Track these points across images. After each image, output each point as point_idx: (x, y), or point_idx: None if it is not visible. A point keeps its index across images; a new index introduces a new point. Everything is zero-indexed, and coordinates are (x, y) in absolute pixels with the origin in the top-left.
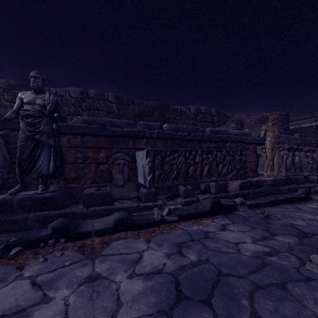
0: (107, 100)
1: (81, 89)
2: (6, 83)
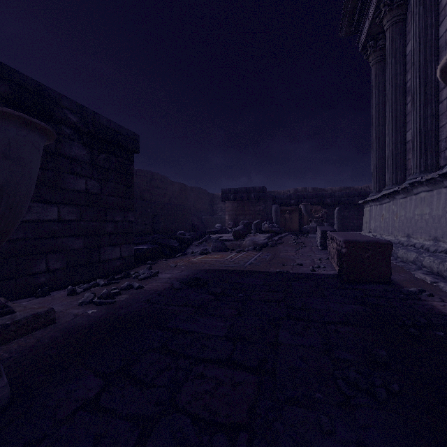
0: None
1: None
2: (339, 189)
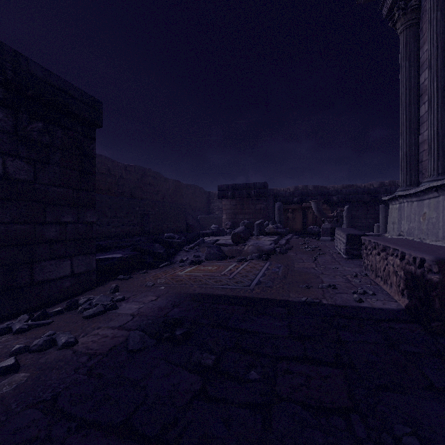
0: (397, 185)
1: (380, 182)
2: (341, 186)
